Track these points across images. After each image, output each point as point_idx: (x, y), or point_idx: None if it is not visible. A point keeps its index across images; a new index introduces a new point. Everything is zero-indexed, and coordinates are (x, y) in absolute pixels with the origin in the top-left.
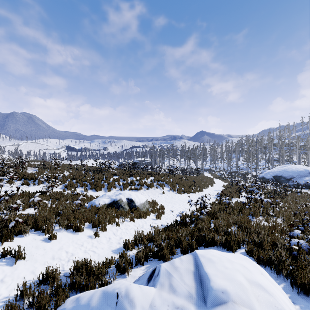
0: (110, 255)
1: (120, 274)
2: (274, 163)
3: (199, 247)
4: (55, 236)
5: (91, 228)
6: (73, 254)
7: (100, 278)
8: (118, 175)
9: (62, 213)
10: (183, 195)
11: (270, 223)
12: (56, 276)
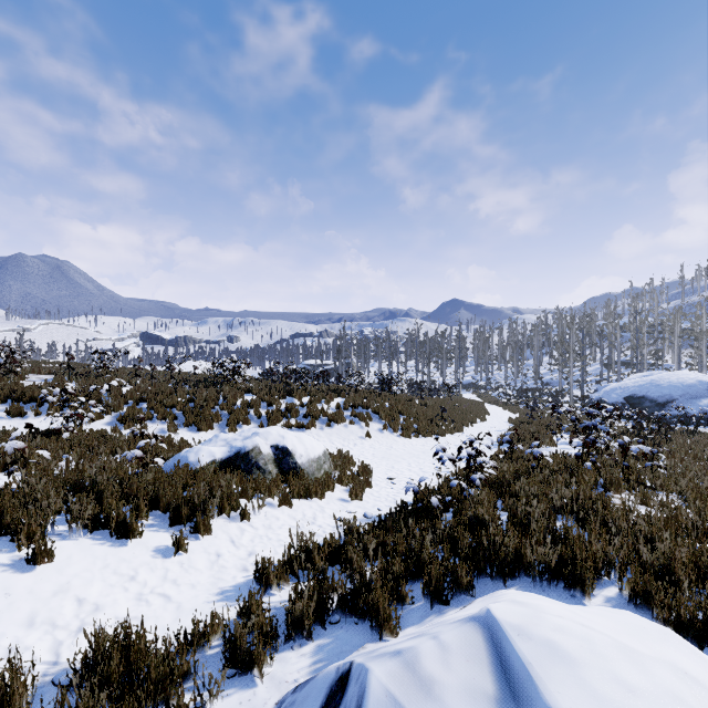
0: (214, 609)
1: (236, 675)
2: (621, 370)
3: (477, 582)
4: (49, 553)
5: (168, 526)
6: (101, 607)
7: (169, 694)
8: (256, 391)
9: (88, 485)
10: (417, 442)
11: (653, 507)
12: (5, 700)
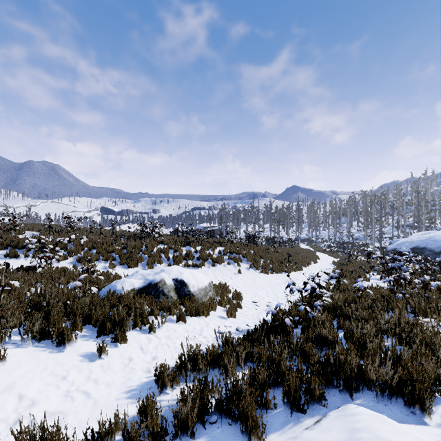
0: (121, 405)
1: None
2: (406, 230)
3: (326, 392)
4: (2, 358)
5: (96, 337)
6: (36, 402)
7: None
8: (166, 242)
9: (43, 305)
10: (272, 277)
11: None
12: None
